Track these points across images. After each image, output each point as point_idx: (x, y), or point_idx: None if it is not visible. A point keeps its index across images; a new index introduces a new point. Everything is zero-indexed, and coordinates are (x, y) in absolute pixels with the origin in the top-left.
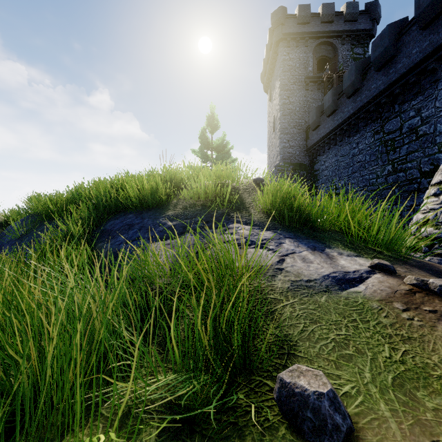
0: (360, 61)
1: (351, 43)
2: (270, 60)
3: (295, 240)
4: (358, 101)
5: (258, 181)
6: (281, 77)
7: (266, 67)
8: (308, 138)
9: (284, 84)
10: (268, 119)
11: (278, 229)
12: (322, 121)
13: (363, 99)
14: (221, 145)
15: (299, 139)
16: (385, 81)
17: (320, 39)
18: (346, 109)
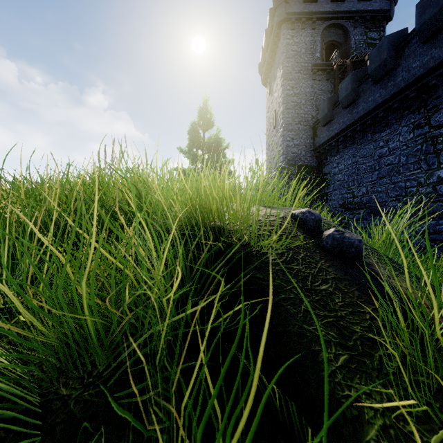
0: (394, 33)
1: (365, 26)
2: (270, 46)
3: None
4: (389, 86)
5: (310, 222)
6: (284, 64)
7: (265, 56)
8: (316, 136)
9: (287, 72)
10: (267, 114)
11: None
12: (335, 114)
13: (398, 82)
14: (213, 142)
15: (305, 137)
16: (437, 55)
17: (329, 21)
18: (371, 98)
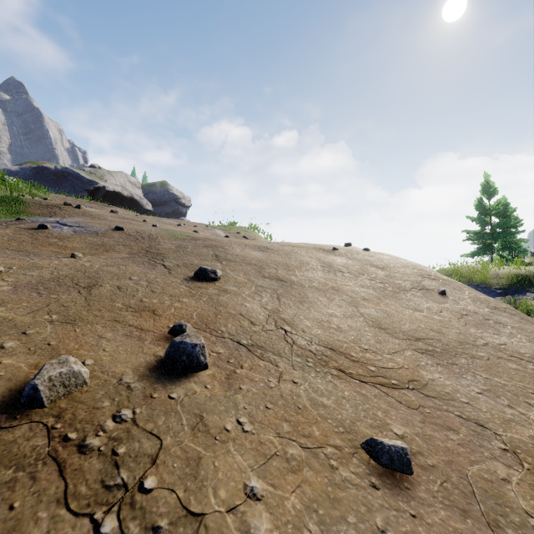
0: None
1: None
2: None
3: None
4: None
5: None
6: None
7: None
8: None
9: None
10: None
11: None
12: None
13: None
14: (504, 210)
15: None
16: None
17: None
18: None
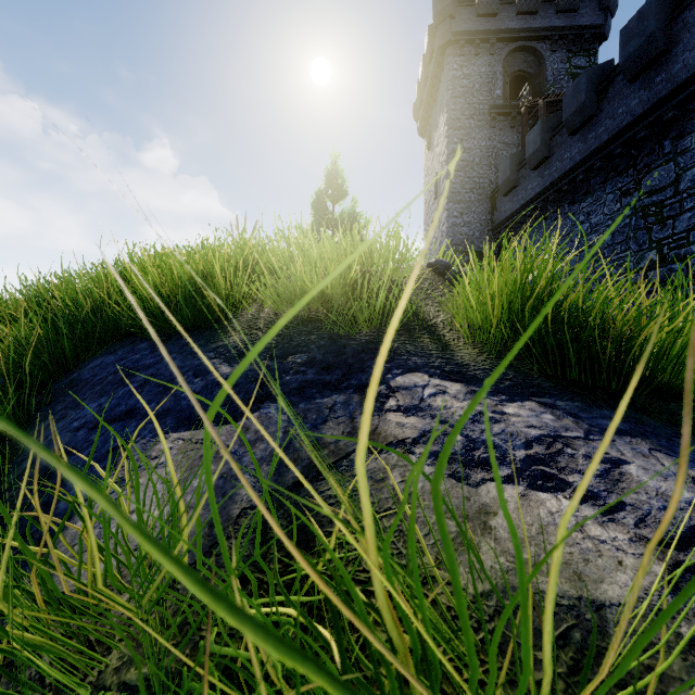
0: (596, 67)
1: (567, 50)
2: (429, 80)
3: (651, 444)
4: (590, 138)
5: (440, 267)
6: (449, 107)
7: (422, 93)
8: (495, 209)
9: (454, 118)
10: (426, 179)
11: (552, 394)
12: (521, 178)
13: (601, 134)
14: (348, 219)
15: (479, 212)
16: (646, 99)
17: (514, 43)
18: (567, 155)
